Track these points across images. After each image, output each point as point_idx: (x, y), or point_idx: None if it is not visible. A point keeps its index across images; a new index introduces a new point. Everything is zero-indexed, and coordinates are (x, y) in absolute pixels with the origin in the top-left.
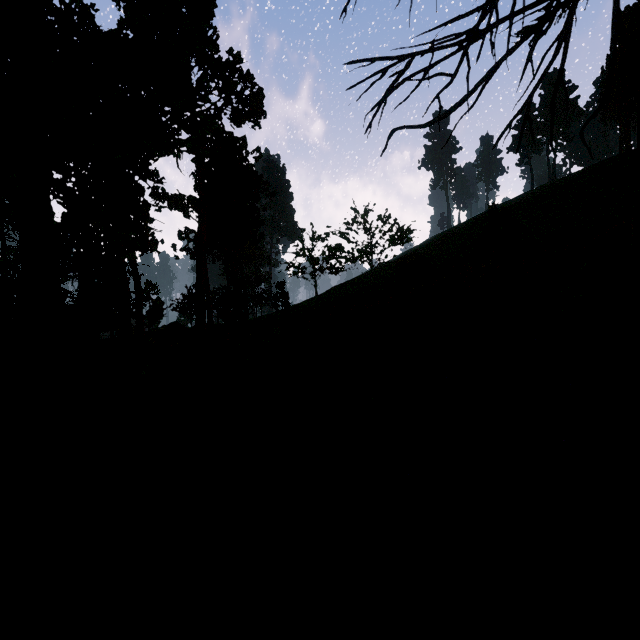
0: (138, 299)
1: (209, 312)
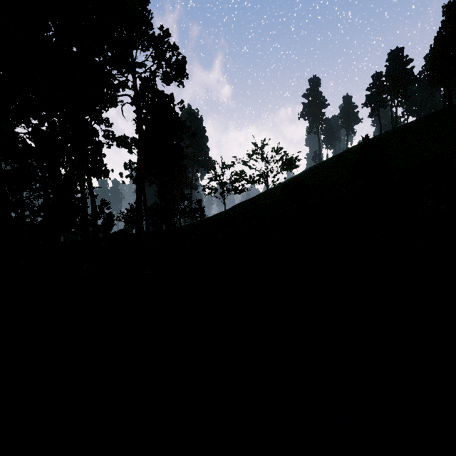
0: (93, 212)
1: (146, 222)
